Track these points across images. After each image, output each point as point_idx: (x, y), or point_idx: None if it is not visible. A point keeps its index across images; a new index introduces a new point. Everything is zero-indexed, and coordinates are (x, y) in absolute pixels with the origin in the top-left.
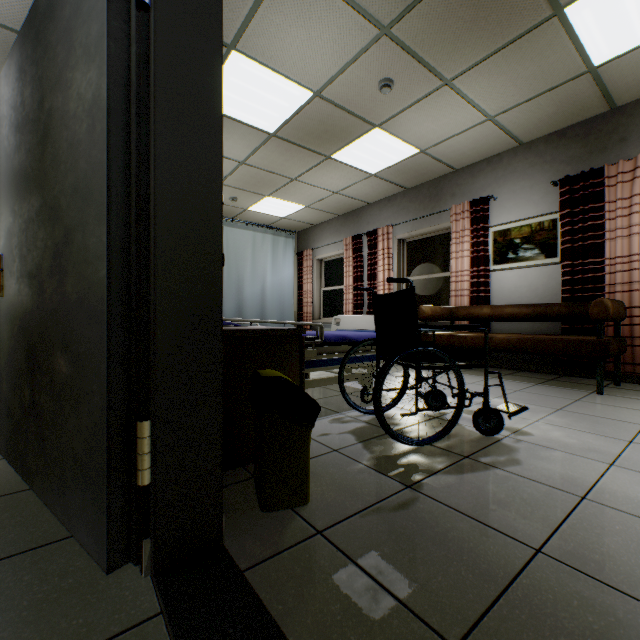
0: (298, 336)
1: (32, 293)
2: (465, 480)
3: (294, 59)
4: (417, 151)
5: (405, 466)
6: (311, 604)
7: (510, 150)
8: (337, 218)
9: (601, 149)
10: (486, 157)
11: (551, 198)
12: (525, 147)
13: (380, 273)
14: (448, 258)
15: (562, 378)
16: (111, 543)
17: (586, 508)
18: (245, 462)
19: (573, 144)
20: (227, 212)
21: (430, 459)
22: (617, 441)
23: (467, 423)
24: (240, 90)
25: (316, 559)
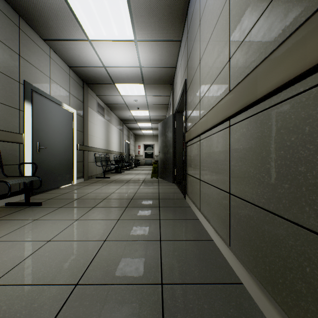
0: None
1: (164, 155)
2: None
3: None
4: None
5: None
6: None
7: None
8: None
9: None
10: None
11: None
12: None
13: None
14: None
15: None
16: (172, 180)
17: None
18: None
19: None
20: None
21: None
22: None
23: None
24: None
25: None
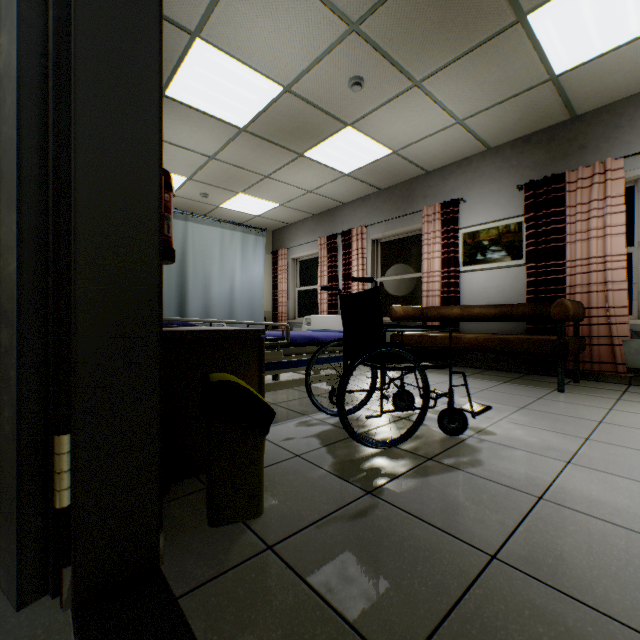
0: (257, 337)
1: None
2: (426, 483)
3: (262, 51)
4: (389, 152)
5: (368, 470)
6: (250, 632)
7: (479, 154)
8: (312, 217)
9: (563, 156)
10: (456, 160)
11: (517, 202)
12: (493, 151)
13: (354, 273)
14: (420, 259)
15: (527, 376)
16: (22, 575)
17: (542, 509)
18: (197, 472)
19: (537, 150)
20: (198, 209)
21: (393, 462)
22: (575, 438)
23: (433, 423)
24: (207, 81)
25: (262, 578)
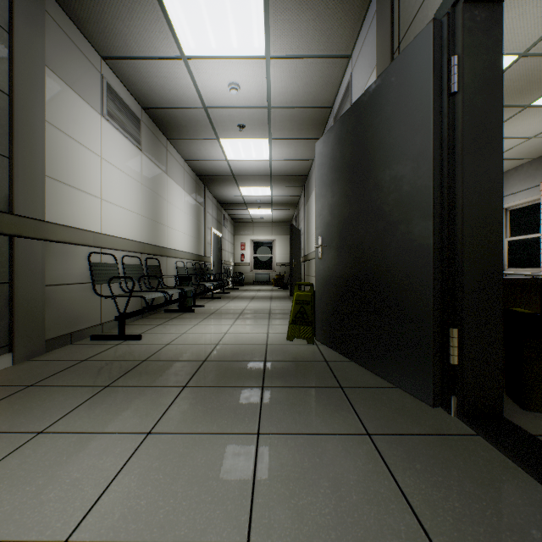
0: (538, 284)
1: (352, 257)
2: None
3: None
4: None
5: None
6: None
7: None
8: (529, 162)
9: None
10: None
11: None
12: None
13: None
14: None
15: None
16: (434, 391)
17: None
18: None
19: None
20: None
21: None
22: None
23: None
24: None
25: None
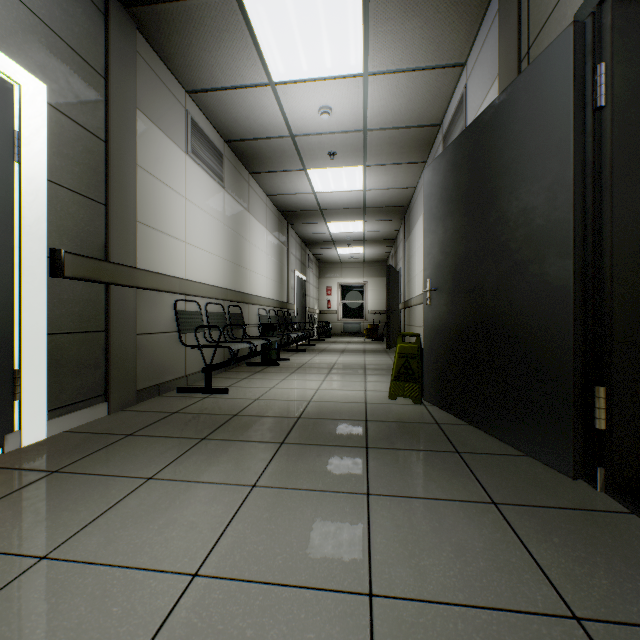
0: None
1: (469, 303)
2: None
3: None
4: None
5: None
6: None
7: None
8: None
9: None
10: None
11: None
12: None
13: None
14: None
15: None
16: (574, 461)
17: None
18: None
19: None
20: None
21: None
22: None
23: None
24: None
25: None
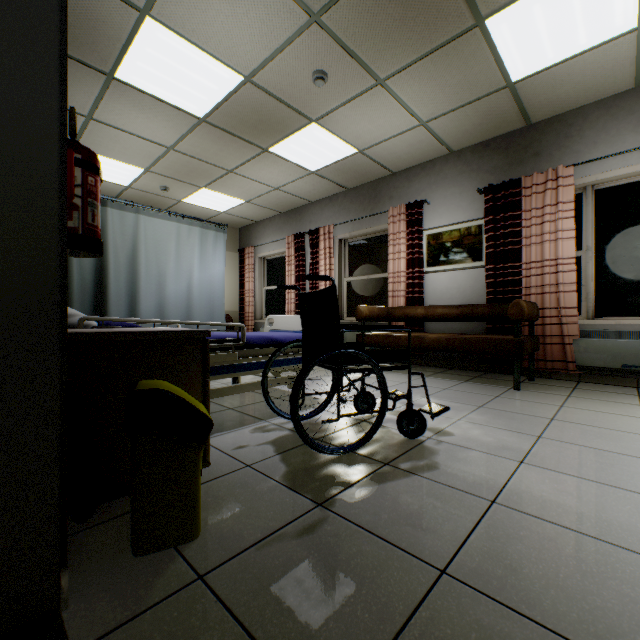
0: (201, 339)
1: None
2: (381, 491)
3: (219, 36)
4: (355, 151)
5: (321, 479)
6: None
7: (442, 157)
8: (280, 215)
9: (519, 162)
10: (421, 162)
11: (477, 205)
12: (455, 155)
13: (322, 273)
14: (386, 259)
15: (486, 375)
16: None
17: (495, 514)
18: (127, 491)
19: (496, 155)
20: (159, 203)
21: (349, 469)
22: (528, 437)
23: (394, 425)
24: (160, 64)
25: (186, 617)
